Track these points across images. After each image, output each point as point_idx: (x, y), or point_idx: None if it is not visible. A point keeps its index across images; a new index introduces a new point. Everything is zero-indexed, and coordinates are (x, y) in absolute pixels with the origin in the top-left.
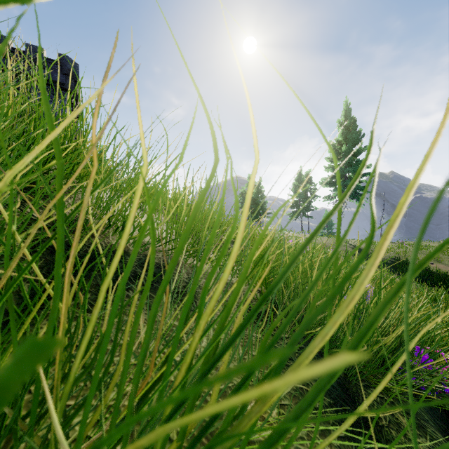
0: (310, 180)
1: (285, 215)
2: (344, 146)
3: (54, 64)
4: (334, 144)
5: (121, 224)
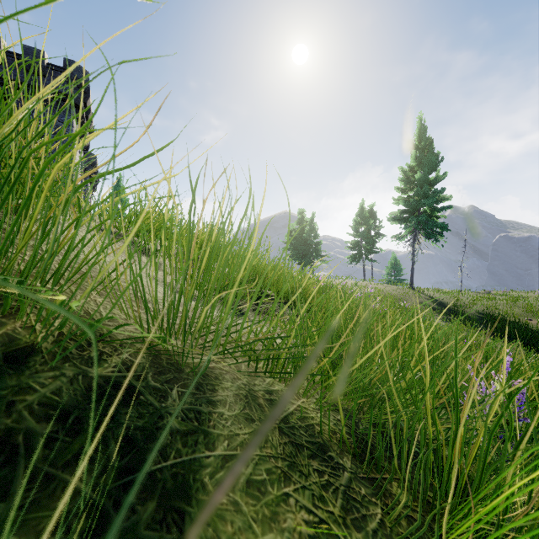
0: (374, 216)
1: (344, 259)
2: (418, 173)
3: (58, 72)
4: (405, 170)
5: None
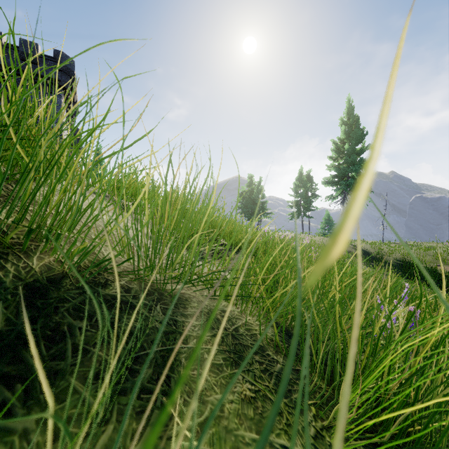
0: (311, 180)
1: (286, 215)
2: (347, 144)
3: (49, 60)
4: (336, 142)
5: (55, 235)
